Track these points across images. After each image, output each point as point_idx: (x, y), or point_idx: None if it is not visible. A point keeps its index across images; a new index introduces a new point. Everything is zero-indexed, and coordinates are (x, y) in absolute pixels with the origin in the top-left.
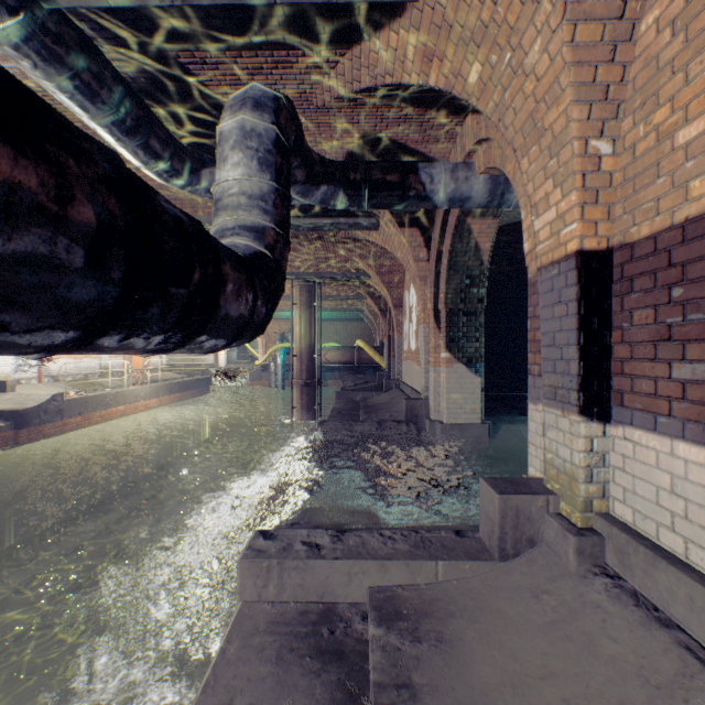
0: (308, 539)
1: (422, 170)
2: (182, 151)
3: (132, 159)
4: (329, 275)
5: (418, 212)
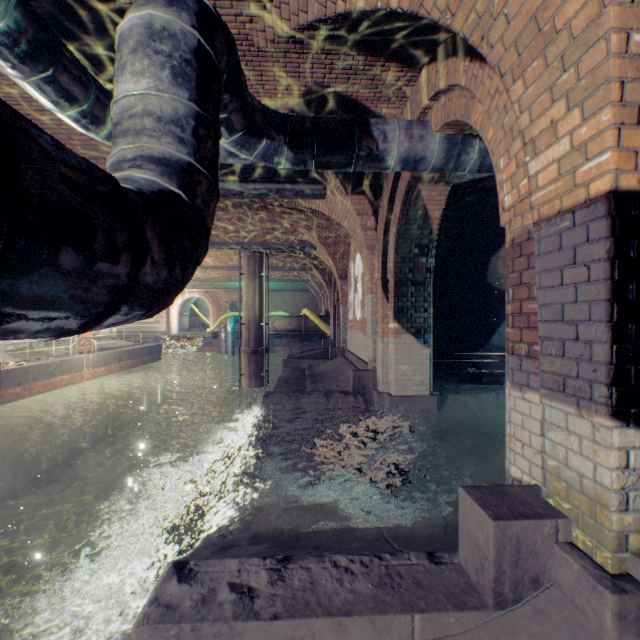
0: (239, 578)
1: (374, 126)
2: (103, 94)
3: (39, 97)
4: (276, 246)
5: (366, 178)
